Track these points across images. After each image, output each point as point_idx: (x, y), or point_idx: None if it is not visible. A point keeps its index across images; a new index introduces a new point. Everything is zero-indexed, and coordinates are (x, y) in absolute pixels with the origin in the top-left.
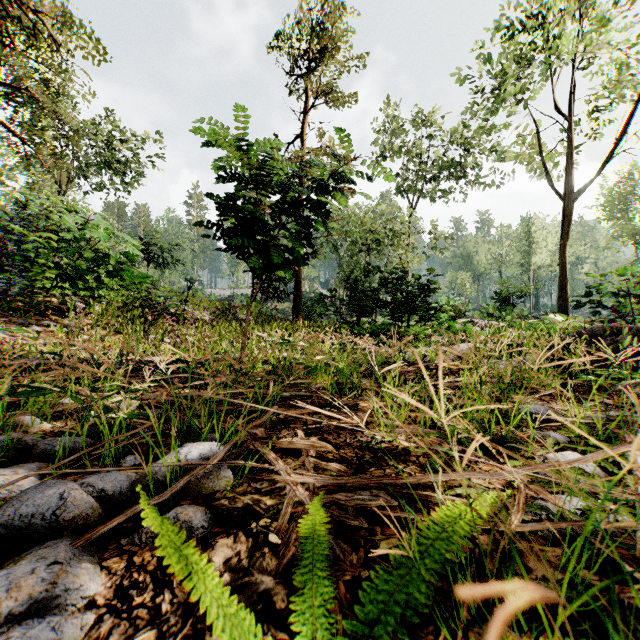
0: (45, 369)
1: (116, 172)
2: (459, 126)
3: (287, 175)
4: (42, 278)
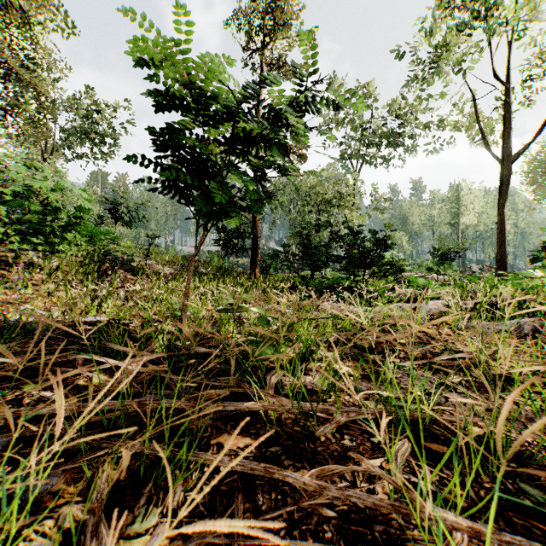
0: None
1: (94, 142)
2: (399, 100)
3: (236, 97)
4: (3, 233)
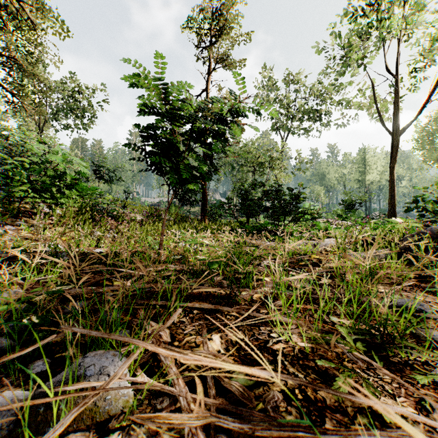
0: (9, 260)
1: (78, 117)
2: (317, 84)
3: (195, 110)
4: (20, 190)
